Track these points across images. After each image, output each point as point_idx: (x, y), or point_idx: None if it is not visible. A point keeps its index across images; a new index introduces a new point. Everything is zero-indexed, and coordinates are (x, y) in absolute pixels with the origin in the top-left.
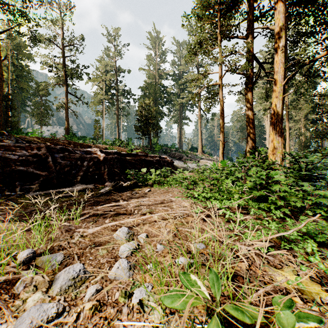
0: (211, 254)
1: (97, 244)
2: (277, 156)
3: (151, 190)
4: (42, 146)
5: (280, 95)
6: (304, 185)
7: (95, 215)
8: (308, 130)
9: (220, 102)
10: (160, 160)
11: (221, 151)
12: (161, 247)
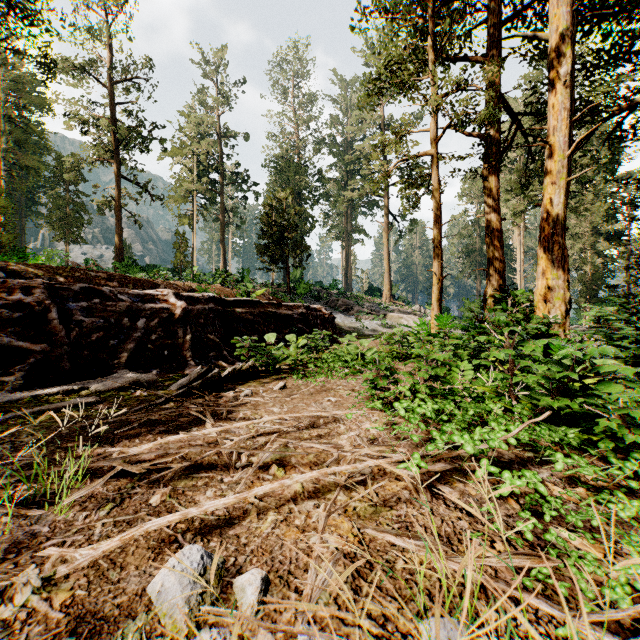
0: None
1: (84, 632)
2: (554, 305)
3: (287, 386)
4: (36, 285)
5: (561, 177)
6: None
7: (131, 472)
8: (599, 254)
9: (434, 193)
10: (308, 313)
11: (435, 296)
12: None
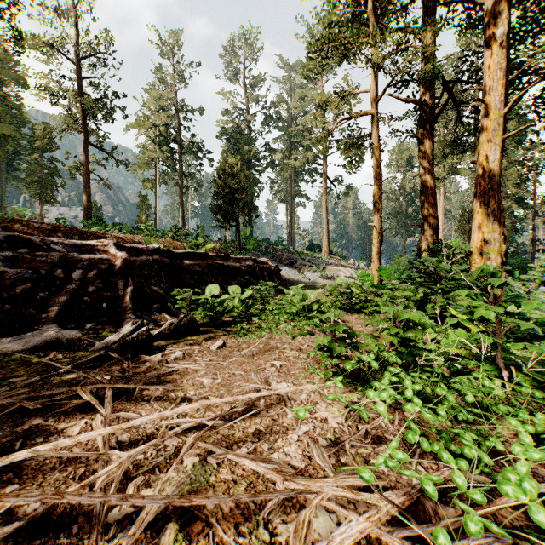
0: None
1: None
2: (490, 258)
3: (227, 344)
4: None
5: (497, 134)
6: None
7: None
8: (508, 215)
9: (374, 151)
10: (255, 266)
11: (375, 248)
12: None
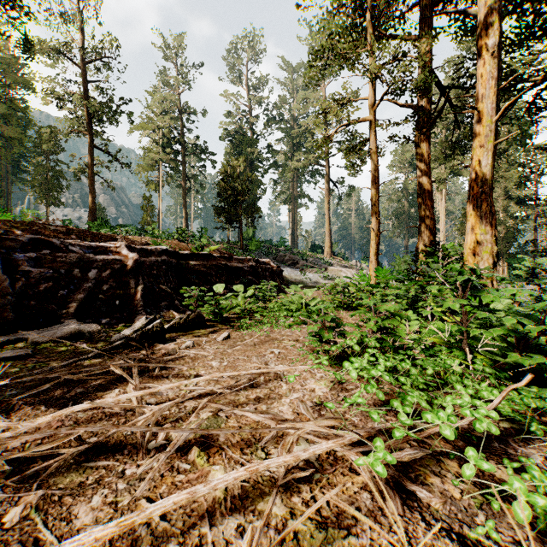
0: None
1: None
2: (483, 258)
3: (231, 336)
4: None
5: (489, 140)
6: None
7: (9, 459)
8: (510, 216)
9: (372, 156)
10: (257, 266)
11: (373, 250)
12: None
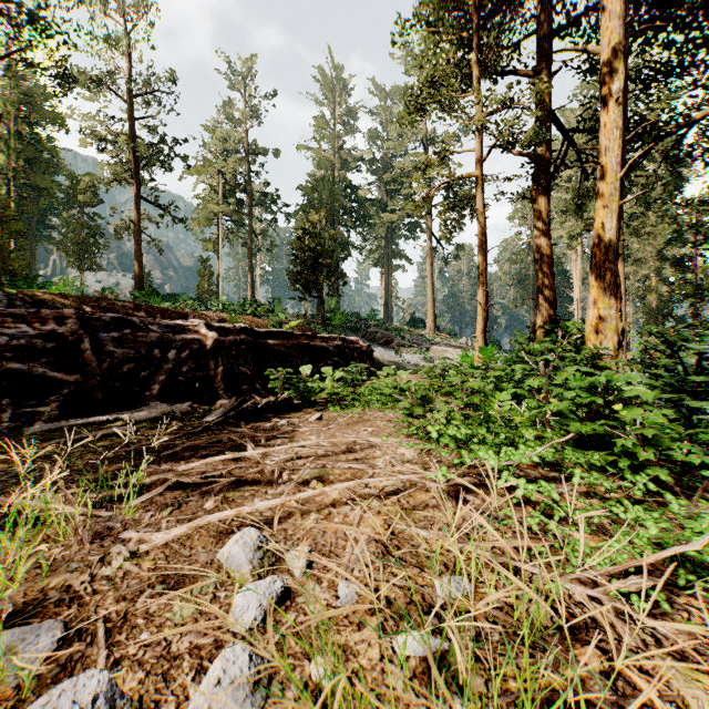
0: (492, 615)
1: (172, 583)
2: (606, 337)
3: (323, 418)
4: (68, 315)
5: (613, 200)
6: (707, 410)
7: (182, 486)
8: (664, 281)
9: (479, 217)
10: (344, 346)
11: (480, 326)
12: (351, 594)
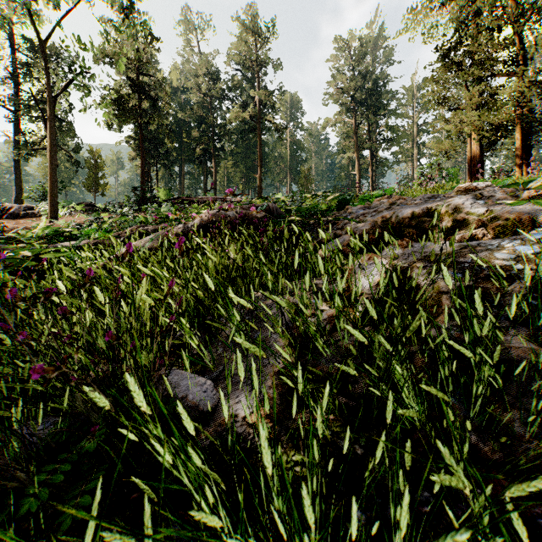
0: None
1: None
2: None
3: None
4: None
5: None
6: None
7: None
8: None
9: None
10: None
11: None
12: None
